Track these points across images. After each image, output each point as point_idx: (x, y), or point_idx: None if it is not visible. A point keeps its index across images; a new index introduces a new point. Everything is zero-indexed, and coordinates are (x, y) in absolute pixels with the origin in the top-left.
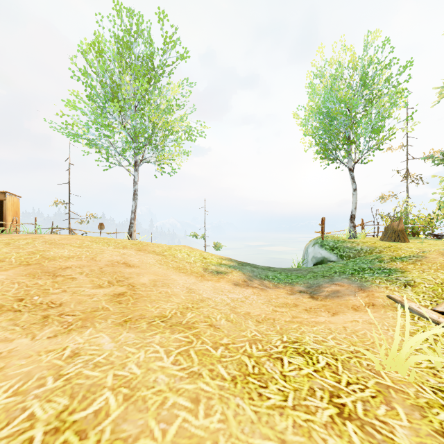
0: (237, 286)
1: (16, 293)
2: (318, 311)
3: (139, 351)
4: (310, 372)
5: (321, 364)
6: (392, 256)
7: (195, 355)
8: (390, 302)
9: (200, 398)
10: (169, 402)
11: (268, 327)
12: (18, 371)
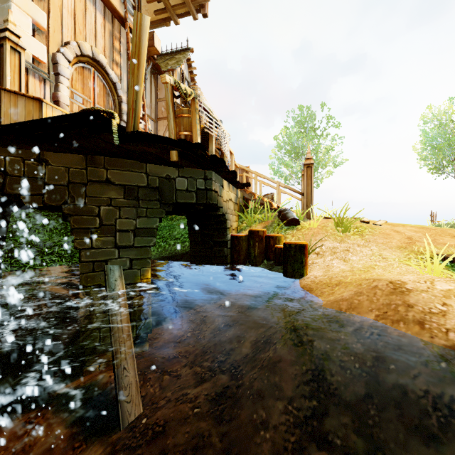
0: None
1: None
2: None
3: None
4: None
5: None
6: None
7: None
8: None
9: None
10: None
11: None
12: None
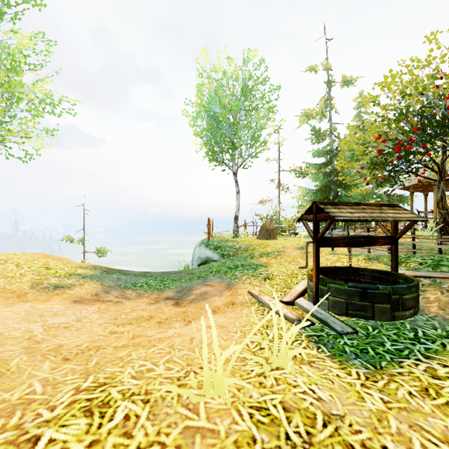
0: (78, 303)
1: None
2: (173, 322)
3: None
4: None
5: (114, 422)
6: (261, 252)
7: None
8: (249, 298)
9: None
10: None
11: (73, 367)
12: None
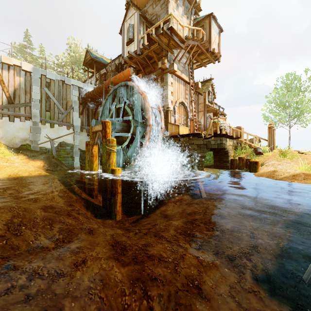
0: None
1: None
2: None
3: None
4: None
5: None
6: None
7: None
8: None
9: None
10: None
11: None
12: None
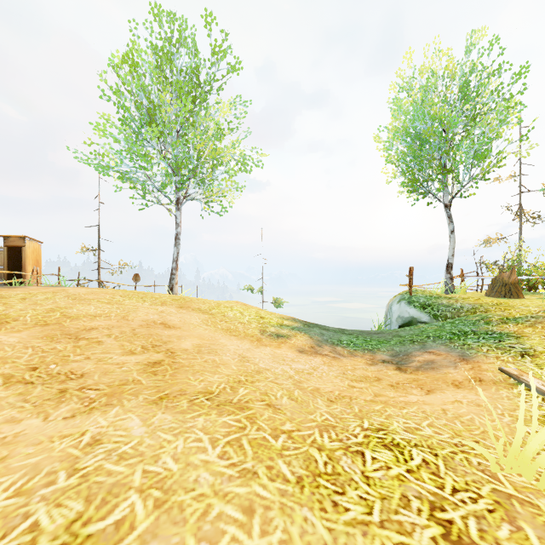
0: (303, 353)
1: (30, 361)
2: (408, 388)
3: (177, 439)
4: (401, 473)
5: (416, 461)
6: (502, 316)
7: (249, 446)
8: (503, 377)
9: (254, 507)
10: (214, 511)
11: (343, 409)
12: (23, 462)
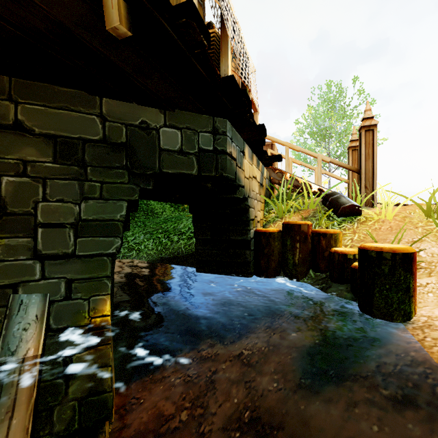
0: None
1: None
2: None
3: None
4: None
5: None
6: None
7: None
8: None
9: None
10: None
11: None
12: None
